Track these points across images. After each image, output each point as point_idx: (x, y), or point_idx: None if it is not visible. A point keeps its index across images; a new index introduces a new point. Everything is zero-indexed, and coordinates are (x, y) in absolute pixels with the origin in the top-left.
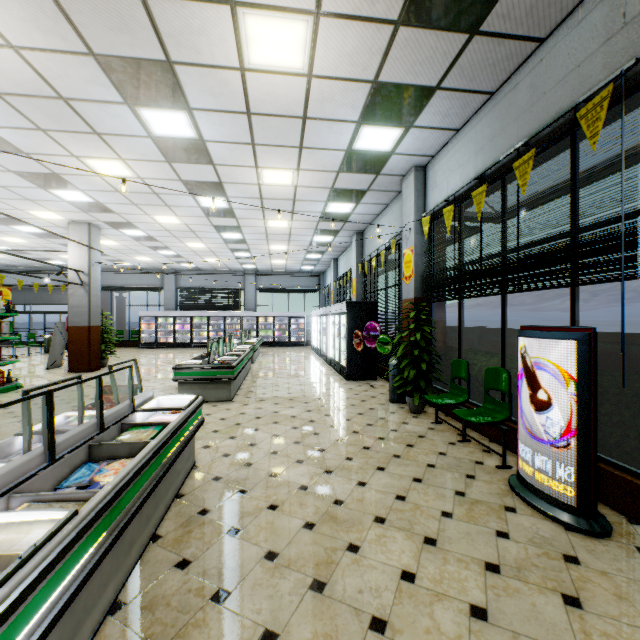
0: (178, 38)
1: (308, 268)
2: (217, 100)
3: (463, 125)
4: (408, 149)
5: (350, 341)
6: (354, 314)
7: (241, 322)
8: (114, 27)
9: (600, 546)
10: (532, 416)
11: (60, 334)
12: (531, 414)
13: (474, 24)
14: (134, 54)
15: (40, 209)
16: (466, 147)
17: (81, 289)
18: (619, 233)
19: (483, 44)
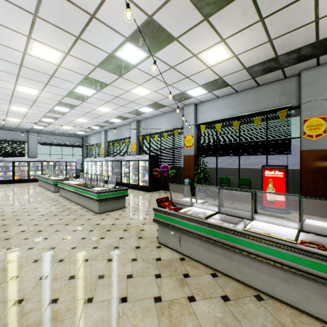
0: (192, 36)
1: (80, 133)
2: (169, 58)
3: (221, 97)
4: (200, 98)
5: (150, 173)
6: (152, 161)
7: (28, 165)
8: (178, 17)
9: (293, 215)
10: (271, 189)
11: None
12: (271, 188)
13: (255, 76)
14: (167, 28)
15: None
16: (223, 105)
17: None
18: (286, 143)
19: (251, 81)
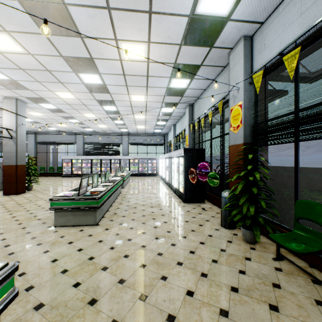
0: None
1: (158, 131)
2: None
3: None
4: (243, 13)
5: (186, 175)
6: (189, 157)
7: (120, 162)
8: None
9: None
10: None
11: (2, 170)
12: None
13: None
14: None
15: None
16: None
17: (11, 141)
18: None
19: None
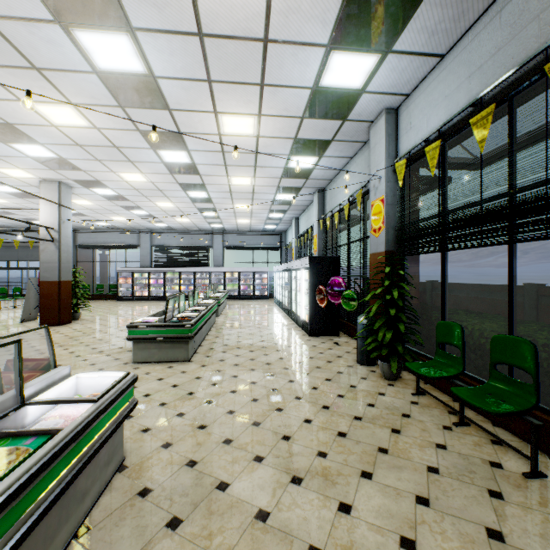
0: None
1: (271, 227)
2: (161, 14)
3: (450, 48)
4: (381, 85)
5: (313, 296)
6: (317, 269)
7: (209, 277)
8: None
9: None
10: None
11: (35, 288)
12: None
13: None
14: None
15: (8, 166)
16: (454, 73)
17: (52, 245)
18: None
19: None
